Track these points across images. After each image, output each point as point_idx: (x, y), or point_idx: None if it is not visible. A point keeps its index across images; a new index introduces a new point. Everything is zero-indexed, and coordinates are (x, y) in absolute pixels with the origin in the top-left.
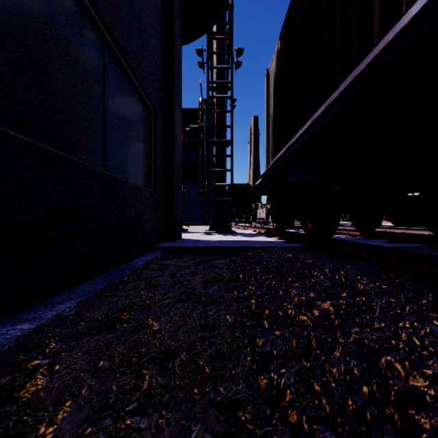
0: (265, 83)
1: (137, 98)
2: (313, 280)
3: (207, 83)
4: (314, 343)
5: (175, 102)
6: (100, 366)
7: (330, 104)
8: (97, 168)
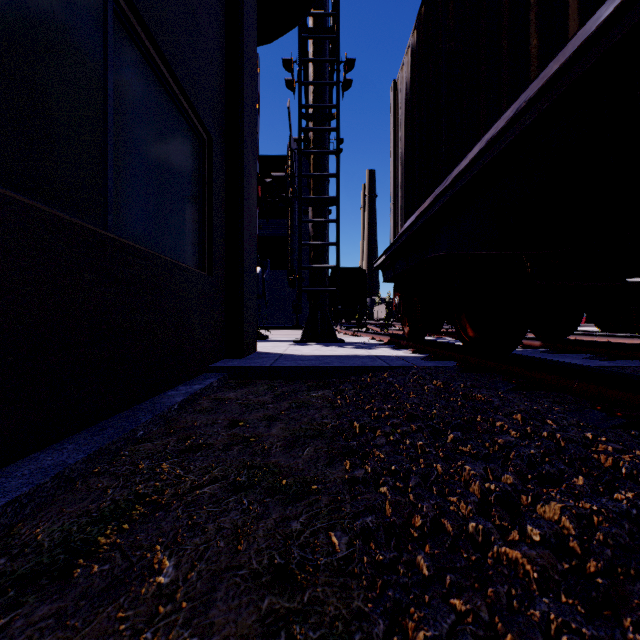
0: (391, 104)
1: (178, 115)
2: (501, 440)
3: (299, 107)
4: None
5: (245, 129)
6: None
7: (532, 98)
8: (86, 225)
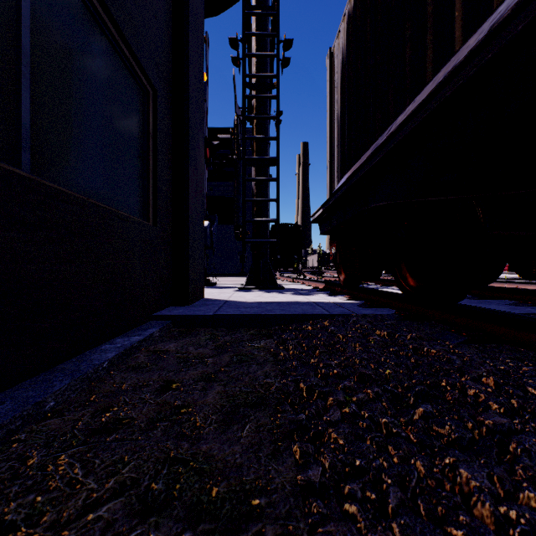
0: (328, 70)
1: (119, 63)
2: (490, 423)
3: (243, 76)
4: None
5: (191, 88)
6: None
7: None
8: None
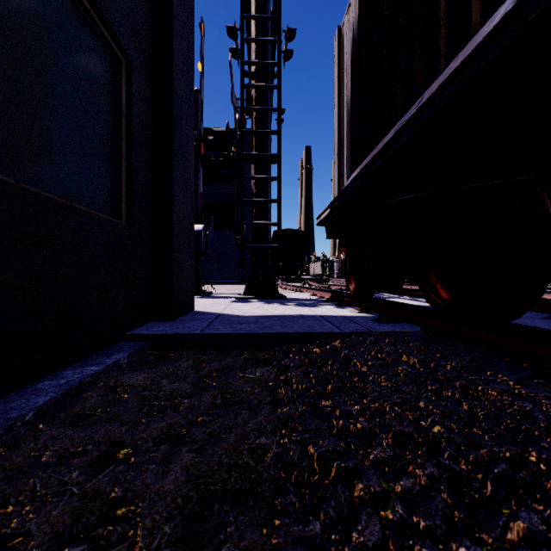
0: (336, 52)
1: (76, 15)
2: None
3: (241, 63)
4: None
5: (177, 64)
6: None
7: None
8: None
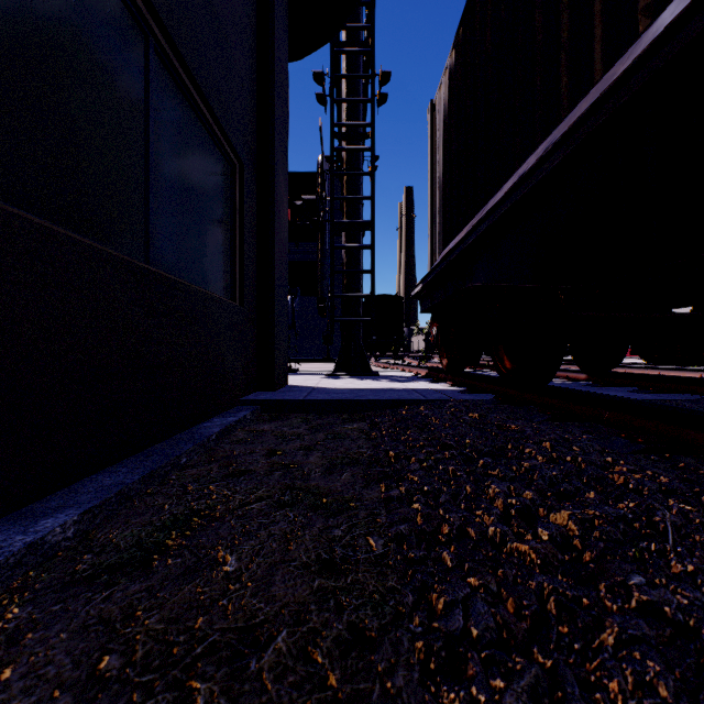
0: (429, 125)
1: (211, 144)
2: (527, 464)
3: (331, 126)
4: (556, 613)
5: (277, 154)
6: (100, 670)
7: (557, 142)
8: (132, 260)
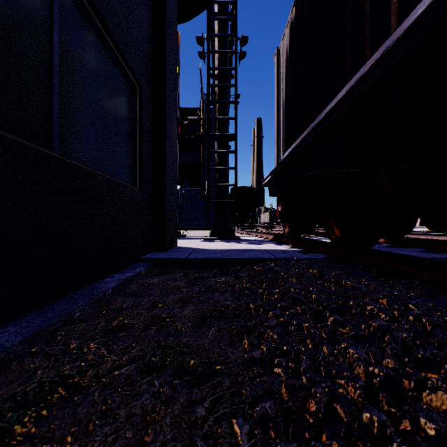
0: (275, 65)
1: (115, 68)
2: (375, 324)
3: (208, 69)
4: None
5: (168, 82)
6: None
7: (400, 37)
8: (33, 146)
